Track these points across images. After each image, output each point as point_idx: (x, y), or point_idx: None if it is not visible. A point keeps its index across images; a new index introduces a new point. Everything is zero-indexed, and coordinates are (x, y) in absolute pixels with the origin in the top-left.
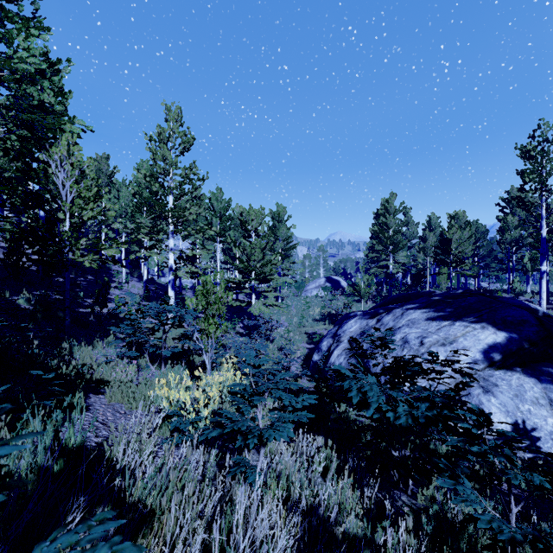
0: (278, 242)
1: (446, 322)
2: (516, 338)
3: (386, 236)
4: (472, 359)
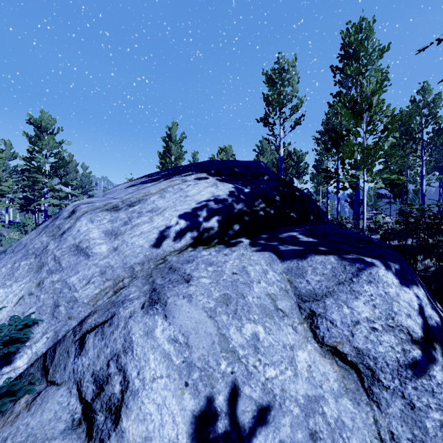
0: (41, 155)
1: (150, 183)
2: (246, 192)
3: (168, 161)
4: (160, 228)
